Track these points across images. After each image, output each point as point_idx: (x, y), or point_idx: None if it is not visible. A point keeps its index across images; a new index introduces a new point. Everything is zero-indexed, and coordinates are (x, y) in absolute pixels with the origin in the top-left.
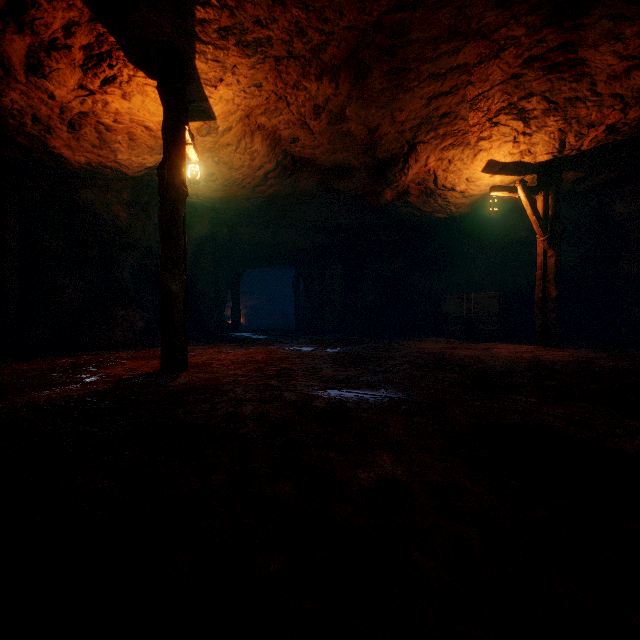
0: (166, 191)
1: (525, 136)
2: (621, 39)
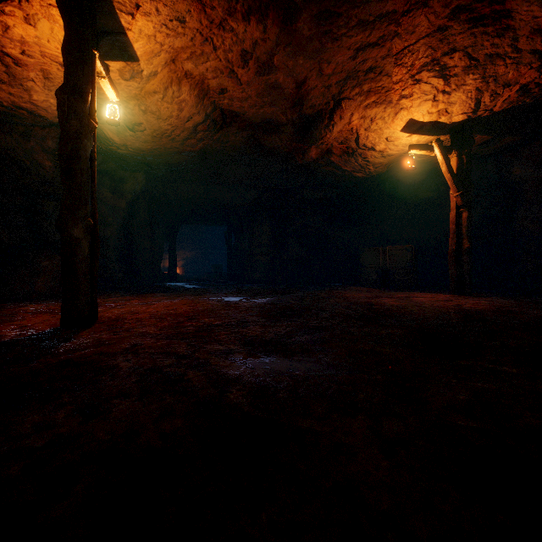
0: (66, 119)
1: (444, 95)
2: None
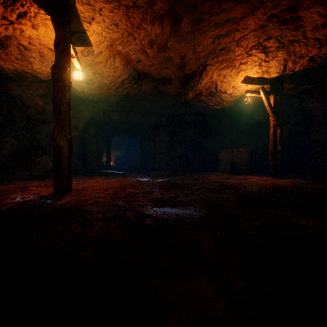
0: (56, 82)
1: (265, 62)
2: (323, 4)
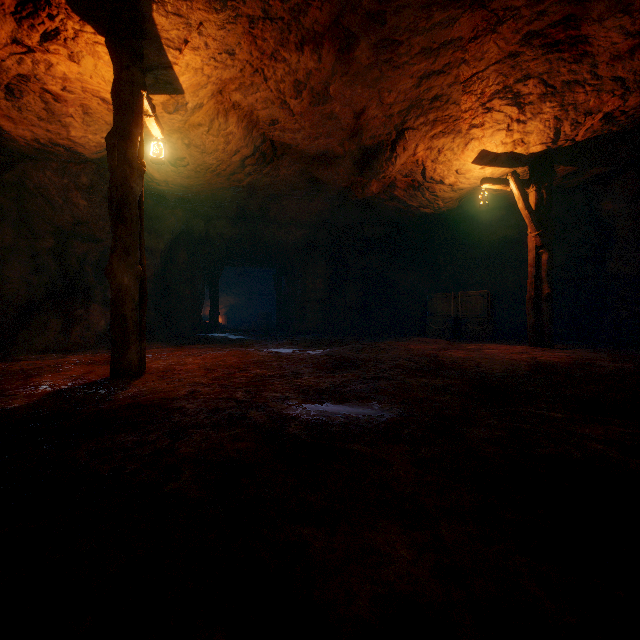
0: (116, 165)
1: (519, 124)
2: (629, 12)
